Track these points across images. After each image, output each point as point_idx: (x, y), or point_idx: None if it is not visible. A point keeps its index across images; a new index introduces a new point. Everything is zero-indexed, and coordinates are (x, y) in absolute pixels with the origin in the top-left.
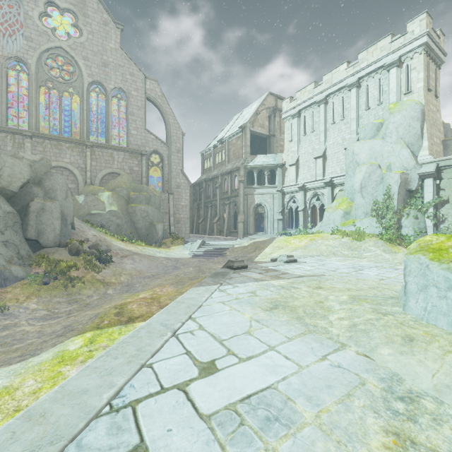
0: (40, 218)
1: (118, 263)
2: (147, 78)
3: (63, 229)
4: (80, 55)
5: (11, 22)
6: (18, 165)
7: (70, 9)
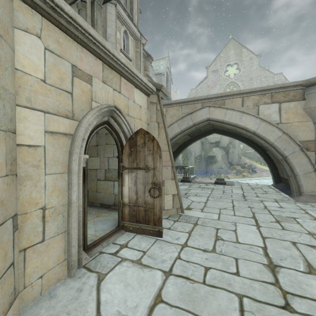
0: (232, 155)
1: (259, 173)
2: (275, 74)
3: (238, 159)
4: (239, 81)
5: (215, 81)
6: (226, 139)
7: (235, 63)
